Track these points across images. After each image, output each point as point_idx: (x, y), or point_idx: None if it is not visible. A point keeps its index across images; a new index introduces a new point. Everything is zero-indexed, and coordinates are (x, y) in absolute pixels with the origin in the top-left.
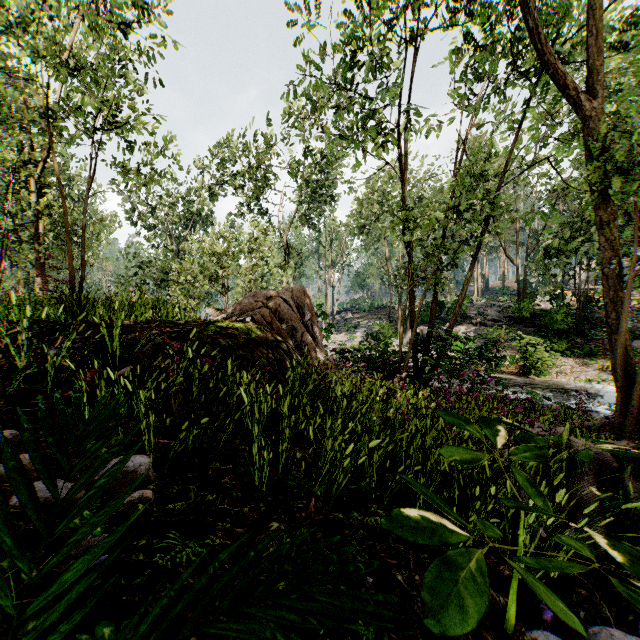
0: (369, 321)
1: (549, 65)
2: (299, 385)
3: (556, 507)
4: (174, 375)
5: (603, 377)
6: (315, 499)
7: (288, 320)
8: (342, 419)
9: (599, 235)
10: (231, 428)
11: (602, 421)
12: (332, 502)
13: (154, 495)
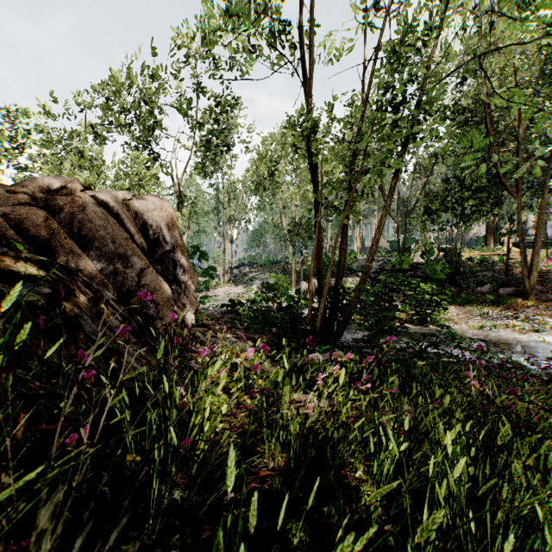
0: (265, 274)
1: None
2: None
3: None
4: None
5: (488, 323)
6: None
7: (105, 241)
8: None
9: None
10: None
11: None
12: None
13: None
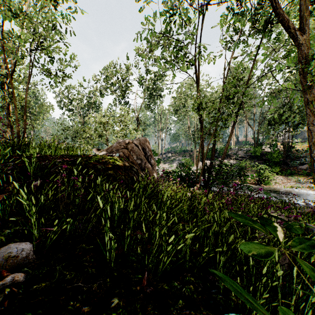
0: (180, 157)
1: (279, 15)
2: (142, 190)
3: (303, 269)
4: (61, 186)
5: (298, 185)
6: (147, 273)
7: (137, 155)
8: (166, 210)
9: (306, 108)
10: (94, 220)
11: (308, 210)
12: (159, 275)
13: (26, 276)
